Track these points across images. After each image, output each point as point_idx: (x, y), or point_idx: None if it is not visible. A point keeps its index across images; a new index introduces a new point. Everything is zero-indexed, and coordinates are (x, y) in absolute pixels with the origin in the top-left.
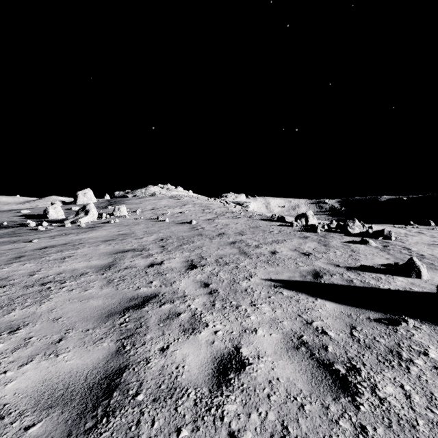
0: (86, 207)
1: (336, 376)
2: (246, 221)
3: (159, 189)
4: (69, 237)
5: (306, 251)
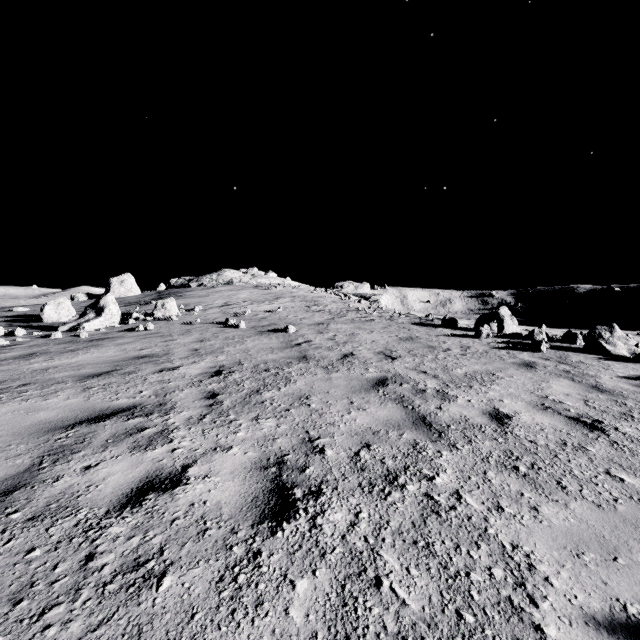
0: (100, 301)
1: None
2: (387, 327)
3: (238, 274)
4: (29, 363)
5: (578, 411)
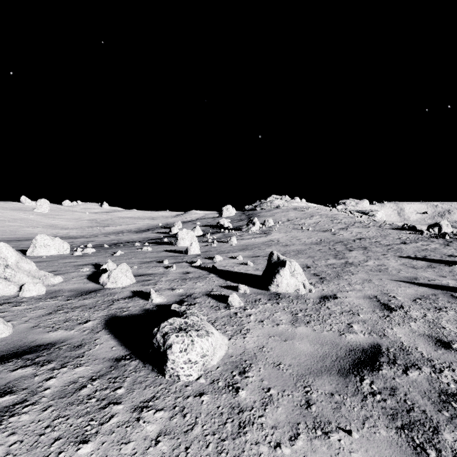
0: (253, 220)
1: (414, 268)
2: (376, 230)
3: (281, 202)
4: (263, 238)
5: (426, 248)
